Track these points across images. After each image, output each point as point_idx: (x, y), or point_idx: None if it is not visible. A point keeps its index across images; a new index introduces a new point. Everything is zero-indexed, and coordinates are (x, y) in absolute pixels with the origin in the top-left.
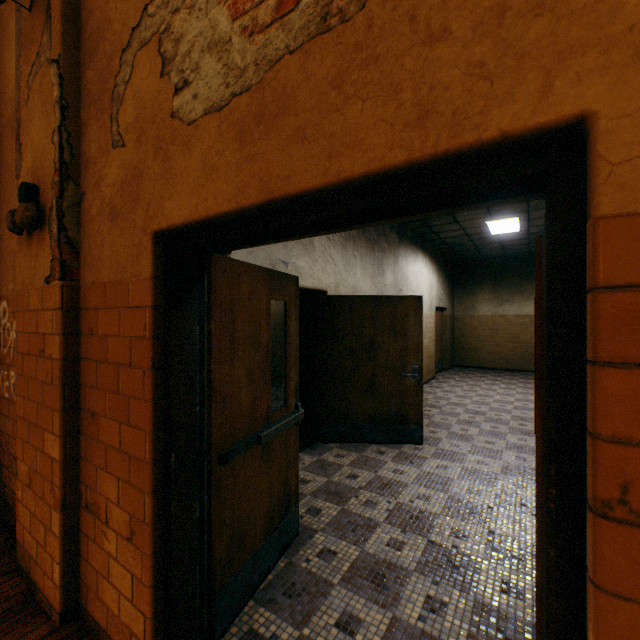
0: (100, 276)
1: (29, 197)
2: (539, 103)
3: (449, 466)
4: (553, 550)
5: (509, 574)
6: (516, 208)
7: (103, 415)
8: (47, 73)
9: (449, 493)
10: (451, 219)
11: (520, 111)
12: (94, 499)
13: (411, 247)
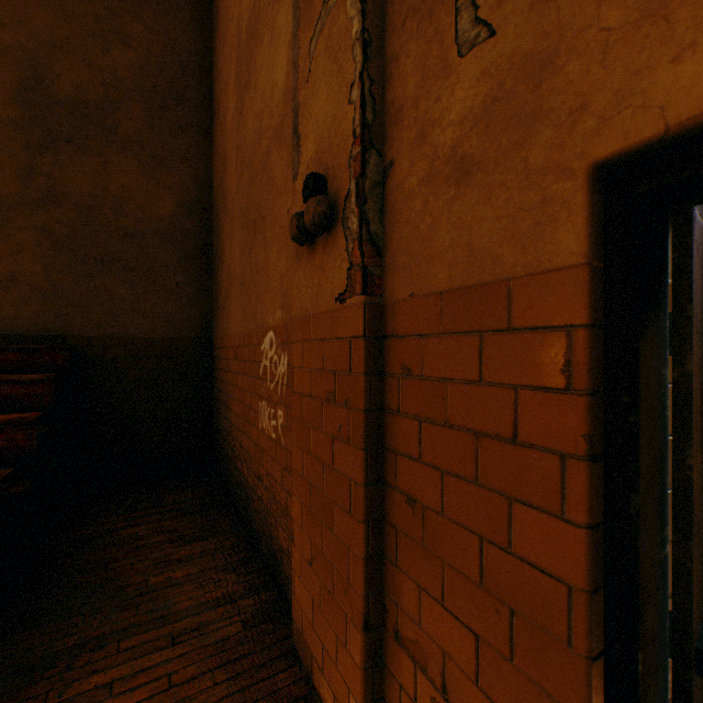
0: (426, 282)
1: (316, 191)
2: None
3: None
4: None
5: None
6: None
7: (433, 509)
8: (338, 14)
9: None
10: None
11: None
12: (412, 634)
13: None
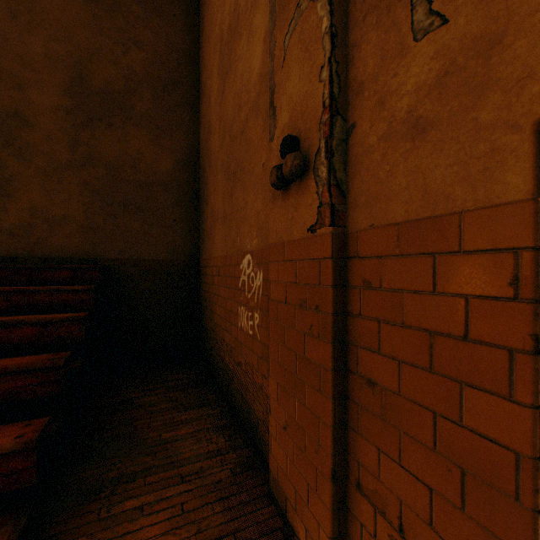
0: (384, 216)
1: (291, 148)
2: None
3: None
4: None
5: None
6: None
7: (391, 390)
8: (309, 15)
9: None
10: None
11: None
12: (372, 485)
13: None
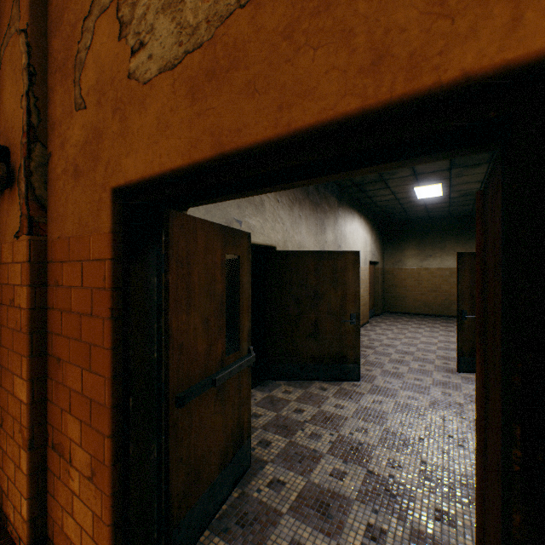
0: (65, 231)
1: None
2: (507, 38)
3: (384, 401)
4: (518, 515)
5: (441, 502)
6: (440, 175)
7: (67, 361)
8: (16, 43)
9: (384, 426)
10: (383, 185)
11: (485, 48)
12: (59, 439)
13: (349, 209)
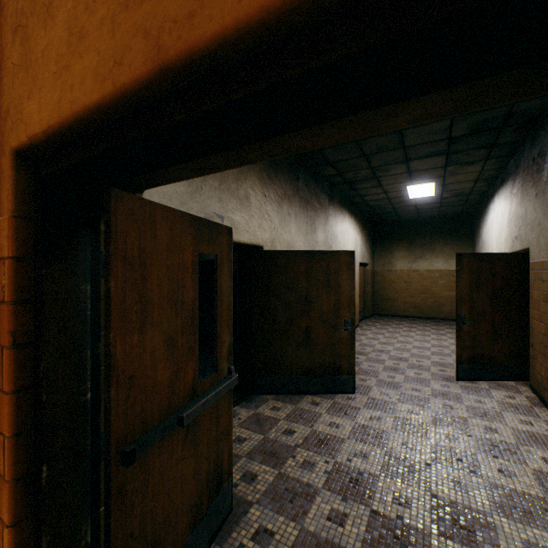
0: None
1: None
2: None
3: (382, 417)
4: None
5: None
6: (434, 173)
7: None
8: None
9: (386, 449)
10: (376, 183)
11: None
12: None
13: (339, 208)
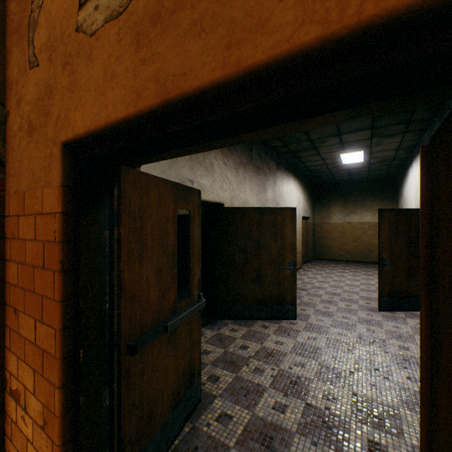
0: (20, 186)
1: None
2: None
3: (317, 337)
4: None
5: (373, 433)
6: (362, 144)
7: (22, 311)
8: None
9: (319, 360)
10: (315, 152)
11: None
12: (16, 386)
13: (285, 172)
